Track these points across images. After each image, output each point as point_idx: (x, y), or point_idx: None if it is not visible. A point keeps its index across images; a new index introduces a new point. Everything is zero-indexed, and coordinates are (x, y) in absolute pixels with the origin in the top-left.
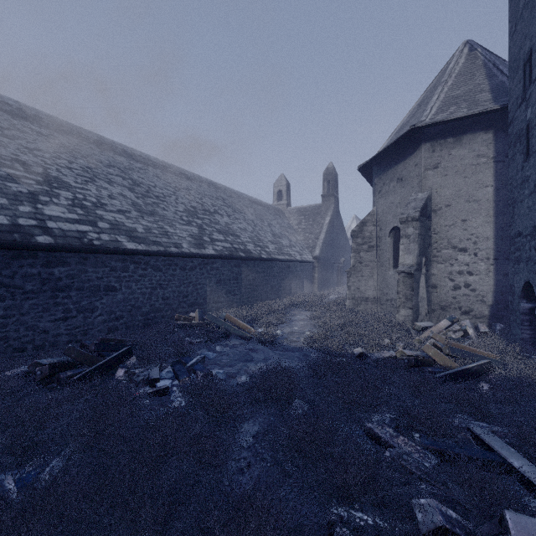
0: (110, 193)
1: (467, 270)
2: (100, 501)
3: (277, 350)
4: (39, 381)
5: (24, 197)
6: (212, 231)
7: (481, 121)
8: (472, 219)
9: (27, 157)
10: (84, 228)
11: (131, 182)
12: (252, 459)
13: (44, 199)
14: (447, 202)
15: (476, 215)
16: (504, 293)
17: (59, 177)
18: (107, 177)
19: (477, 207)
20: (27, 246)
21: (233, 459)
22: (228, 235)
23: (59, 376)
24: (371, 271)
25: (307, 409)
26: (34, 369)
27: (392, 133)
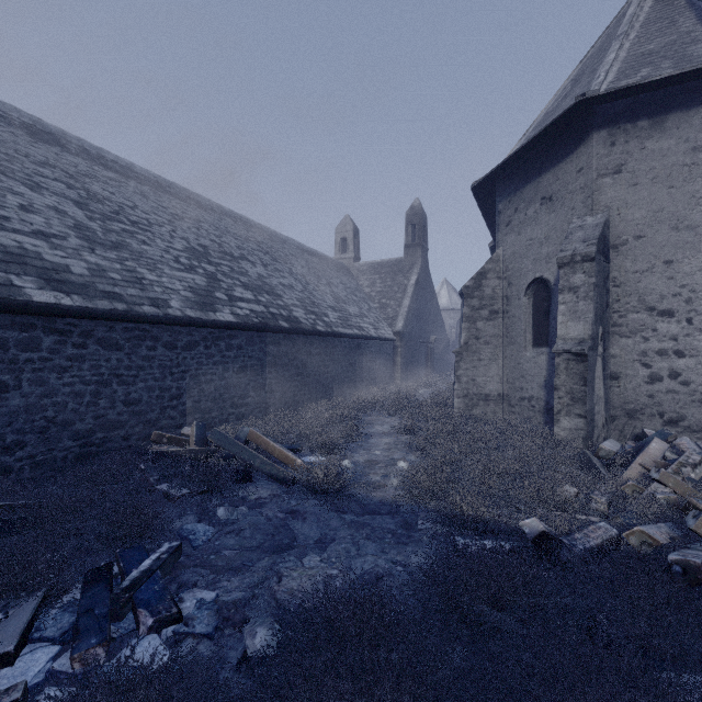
0: (28, 203)
1: (675, 348)
2: None
3: (347, 511)
4: None
5: None
6: (233, 285)
7: (701, 87)
8: (684, 259)
9: None
10: None
11: (85, 195)
12: None
13: None
14: (638, 230)
15: (690, 253)
16: None
17: None
18: (31, 179)
19: (693, 238)
20: None
21: None
22: (261, 293)
23: None
24: (494, 352)
25: None
26: None
27: (527, 130)
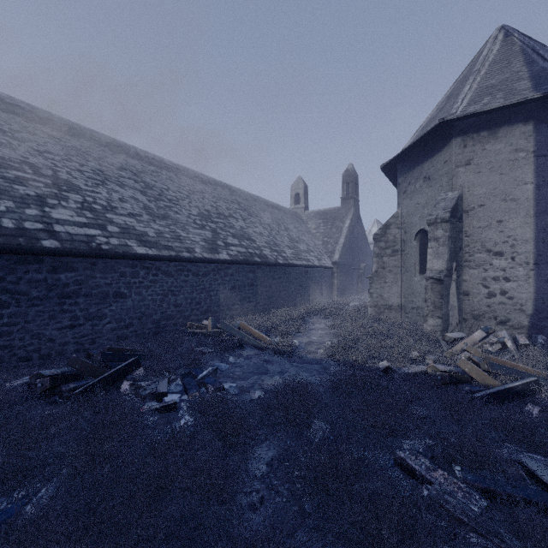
0: (122, 196)
1: (504, 275)
2: (84, 547)
3: (294, 362)
4: (41, 394)
5: (32, 200)
6: (226, 235)
7: (520, 111)
8: (509, 219)
9: (36, 159)
10: (92, 232)
11: (144, 186)
12: (265, 492)
13: (52, 202)
14: (481, 201)
15: (513, 216)
16: (546, 301)
17: (68, 179)
18: (119, 180)
19: (515, 206)
20: (32, 251)
21: (243, 491)
22: (243, 240)
23: (61, 389)
24: (395, 277)
25: (328, 432)
26: (36, 381)
27: (418, 129)
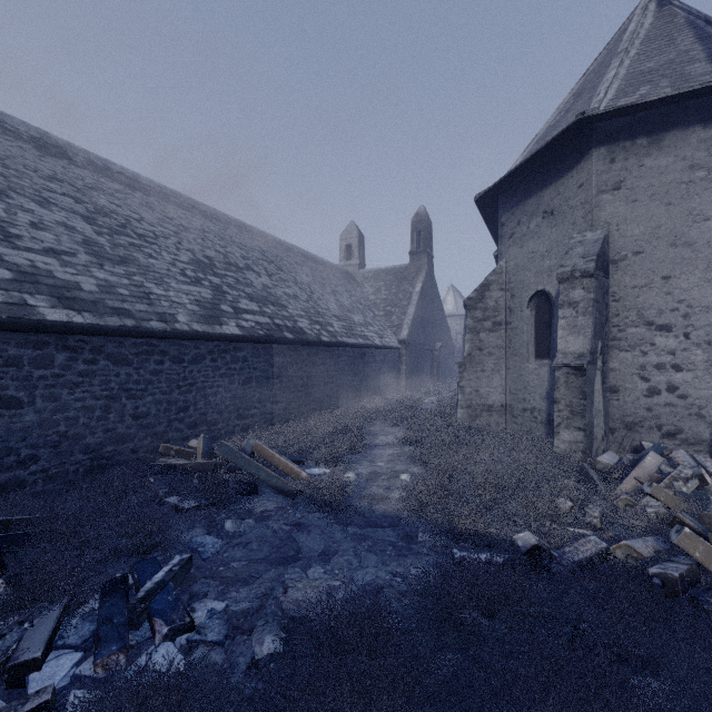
0: (38, 220)
1: (672, 362)
2: None
3: (350, 523)
4: None
5: None
6: (238, 296)
7: (698, 107)
8: (681, 274)
9: None
10: None
11: (93, 209)
12: None
13: None
14: (637, 246)
15: (687, 269)
16: None
17: None
18: (40, 195)
19: (690, 254)
20: None
21: None
22: (266, 304)
23: None
24: (497, 363)
25: None
26: None
27: (530, 143)
